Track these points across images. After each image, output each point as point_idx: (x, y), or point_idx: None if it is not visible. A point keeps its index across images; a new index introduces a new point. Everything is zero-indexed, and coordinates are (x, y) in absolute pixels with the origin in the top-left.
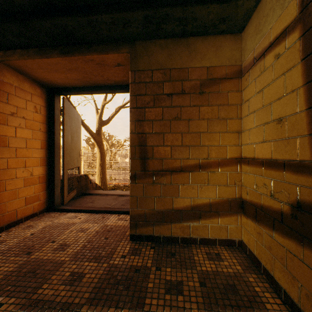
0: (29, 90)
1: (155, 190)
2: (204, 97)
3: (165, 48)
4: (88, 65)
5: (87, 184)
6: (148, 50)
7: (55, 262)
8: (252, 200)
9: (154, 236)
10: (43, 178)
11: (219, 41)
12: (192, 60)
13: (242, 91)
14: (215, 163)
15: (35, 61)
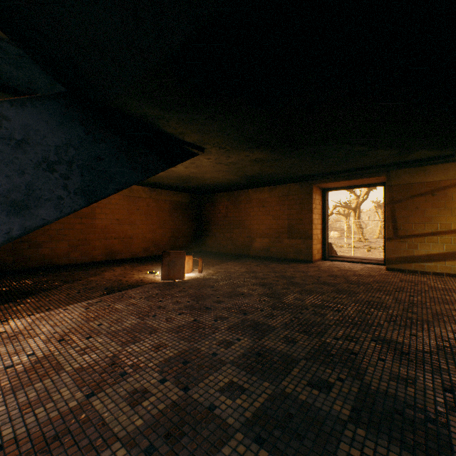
0: (317, 194)
1: (401, 246)
2: (434, 197)
3: (408, 173)
4: (357, 181)
5: (331, 249)
6: (397, 175)
7: (353, 270)
8: None
9: (401, 269)
10: (320, 240)
11: (445, 166)
12: (426, 178)
13: None
14: (442, 232)
15: (330, 183)
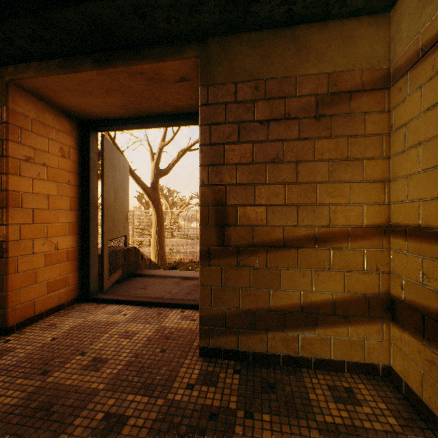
0: (52, 124)
1: (240, 277)
2: (323, 123)
3: (257, 46)
4: (137, 82)
5: (137, 260)
6: (229, 52)
7: (82, 392)
8: (415, 301)
9: (238, 351)
10: (73, 253)
11: (348, 28)
12: (302, 63)
13: (390, 112)
14: (341, 233)
15: (59, 78)
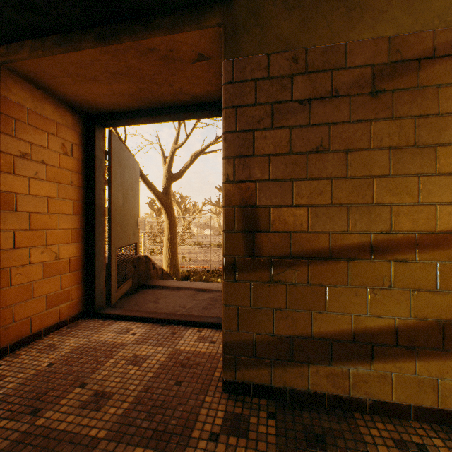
0: (52, 116)
1: (274, 296)
2: (381, 101)
3: (295, 7)
4: (147, 62)
5: (148, 269)
6: (260, 16)
7: (78, 441)
8: None
9: (272, 387)
10: (77, 262)
11: None
12: (354, 25)
13: None
14: (406, 241)
15: (56, 59)
